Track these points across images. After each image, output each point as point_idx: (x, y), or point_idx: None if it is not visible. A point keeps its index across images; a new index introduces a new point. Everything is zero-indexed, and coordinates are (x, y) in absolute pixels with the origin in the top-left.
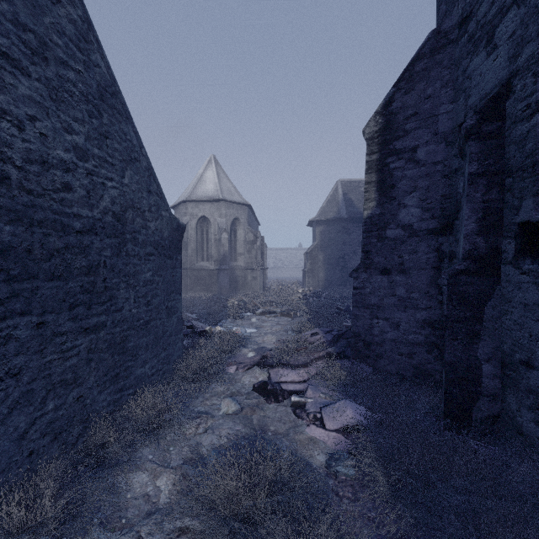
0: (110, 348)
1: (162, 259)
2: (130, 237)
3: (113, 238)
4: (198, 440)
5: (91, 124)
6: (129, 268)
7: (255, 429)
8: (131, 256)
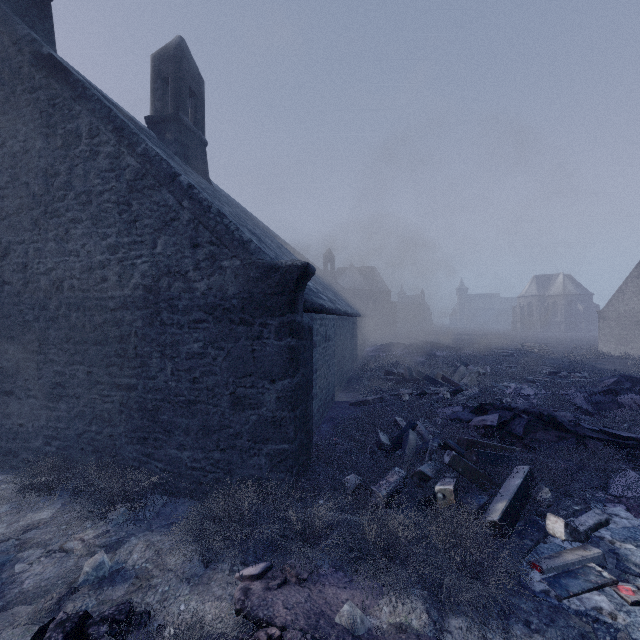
0: (141, 410)
1: (227, 326)
2: (166, 306)
3: (145, 310)
4: (53, 545)
5: (122, 220)
6: (165, 337)
7: (3, 609)
8: (169, 325)
